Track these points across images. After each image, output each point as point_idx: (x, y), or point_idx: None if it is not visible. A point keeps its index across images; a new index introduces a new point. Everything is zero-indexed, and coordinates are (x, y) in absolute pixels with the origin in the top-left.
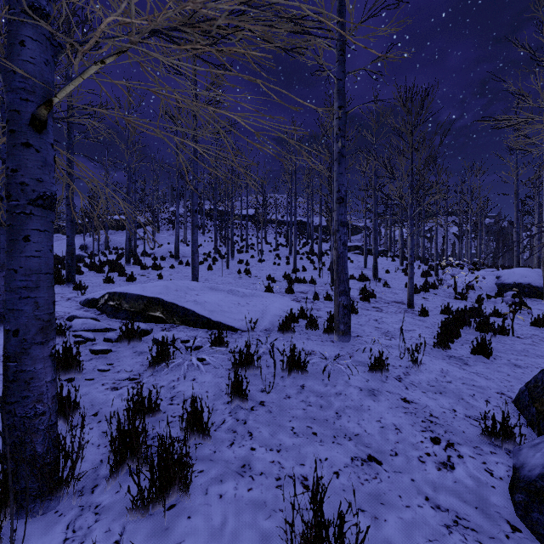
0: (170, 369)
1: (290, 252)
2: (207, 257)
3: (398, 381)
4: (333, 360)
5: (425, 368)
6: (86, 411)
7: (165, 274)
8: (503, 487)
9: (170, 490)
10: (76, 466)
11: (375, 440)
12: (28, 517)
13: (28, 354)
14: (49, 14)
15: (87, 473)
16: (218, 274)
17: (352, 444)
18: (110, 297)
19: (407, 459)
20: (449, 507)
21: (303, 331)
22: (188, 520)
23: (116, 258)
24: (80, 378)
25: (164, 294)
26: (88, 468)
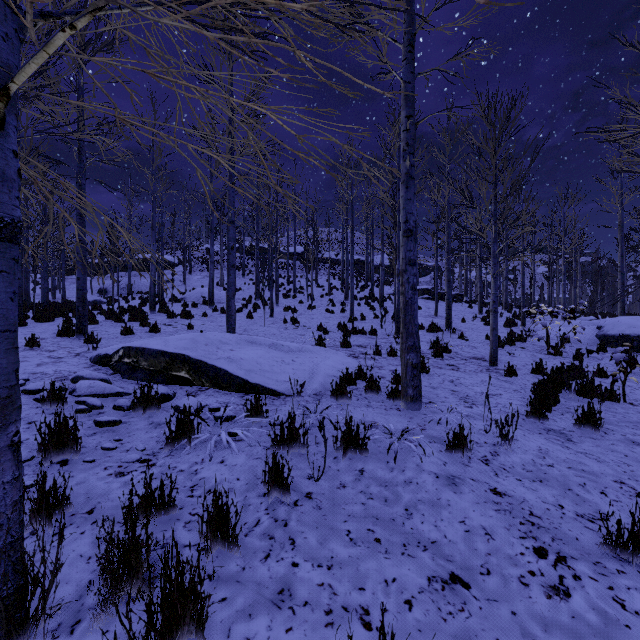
0: (193, 447)
1: (346, 297)
2: (247, 302)
3: (484, 464)
4: (400, 436)
5: (518, 446)
6: (78, 507)
7: (196, 323)
8: None
9: (177, 634)
10: (47, 598)
11: (458, 551)
12: None
13: None
14: None
15: (67, 603)
16: (260, 323)
17: (428, 557)
18: (126, 353)
19: (504, 580)
20: None
21: (361, 395)
22: None
23: (140, 305)
24: (77, 460)
25: (191, 349)
26: (71, 594)
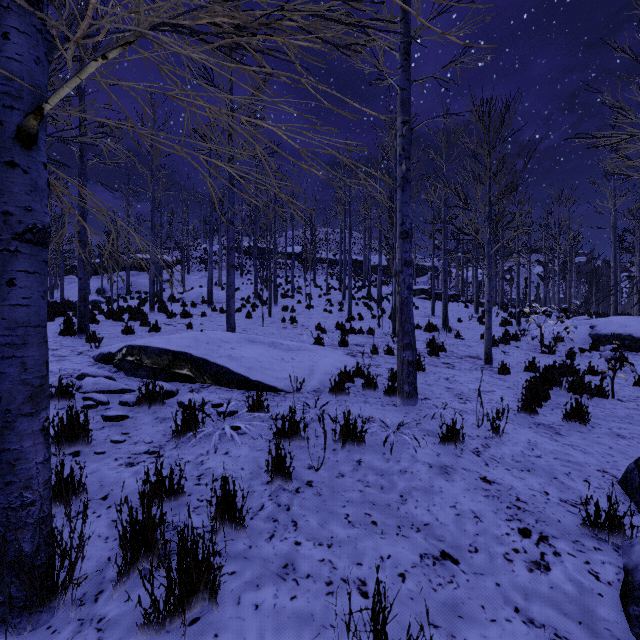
0: (198, 440)
1: (343, 297)
2: (246, 302)
3: (475, 455)
4: (396, 429)
5: (508, 439)
6: (93, 494)
7: (195, 323)
8: (613, 595)
9: (193, 600)
10: (74, 568)
11: (449, 532)
12: (12, 635)
13: (13, 428)
14: (41, 1)
15: (90, 576)
16: (259, 323)
17: (421, 537)
18: (129, 352)
19: (490, 557)
20: (545, 621)
21: (359, 392)
22: (214, 639)
23: (139, 304)
24: (88, 451)
25: (193, 348)
26: (92, 569)
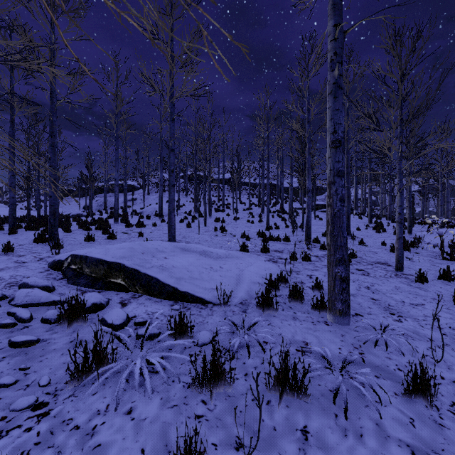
0: (103, 381)
1: (262, 211)
2: (188, 215)
3: None
4: (341, 368)
5: None
6: None
7: (146, 231)
8: None
9: None
10: None
11: None
12: None
13: None
14: None
15: None
16: (196, 231)
17: None
18: (72, 260)
19: None
20: None
21: (285, 304)
22: None
23: (108, 217)
24: None
25: (127, 258)
26: None
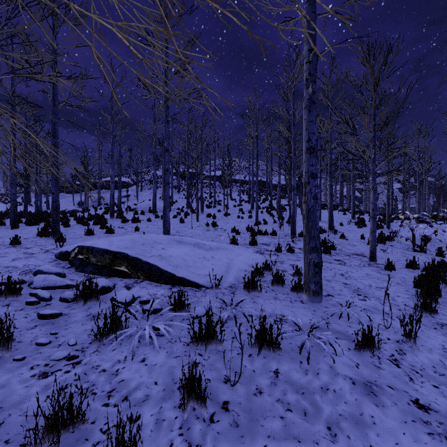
0: (119, 342)
1: (252, 207)
2: (181, 211)
3: (395, 365)
4: (309, 332)
5: (421, 343)
6: None
7: (142, 226)
8: None
9: None
10: None
11: None
12: None
13: None
14: None
15: None
16: (189, 226)
17: None
18: (79, 251)
19: None
20: None
21: (269, 287)
22: None
23: (104, 213)
24: (8, 357)
25: (129, 248)
26: None
